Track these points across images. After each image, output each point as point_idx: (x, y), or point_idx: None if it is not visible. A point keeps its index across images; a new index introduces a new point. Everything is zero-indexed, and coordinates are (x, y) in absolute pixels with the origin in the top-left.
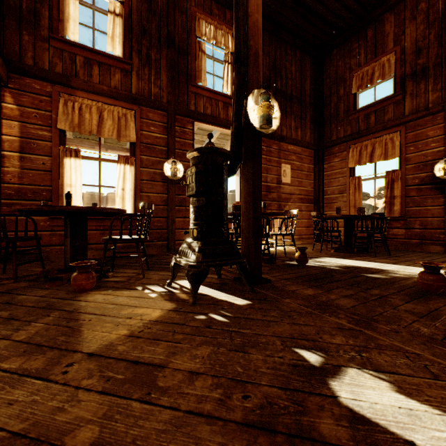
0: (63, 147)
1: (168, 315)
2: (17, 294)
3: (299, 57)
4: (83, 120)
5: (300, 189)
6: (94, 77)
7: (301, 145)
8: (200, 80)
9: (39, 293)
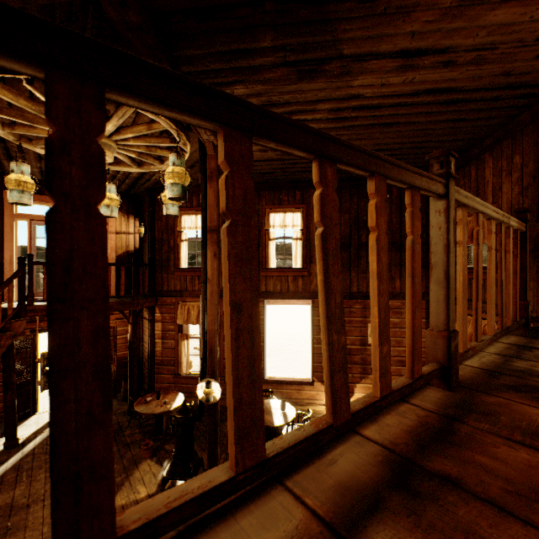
0: (180, 333)
1: (145, 498)
2: (130, 448)
3: (397, 194)
4: (190, 315)
5: (398, 349)
6: (196, 286)
7: (398, 299)
8: (268, 265)
9: (135, 450)
